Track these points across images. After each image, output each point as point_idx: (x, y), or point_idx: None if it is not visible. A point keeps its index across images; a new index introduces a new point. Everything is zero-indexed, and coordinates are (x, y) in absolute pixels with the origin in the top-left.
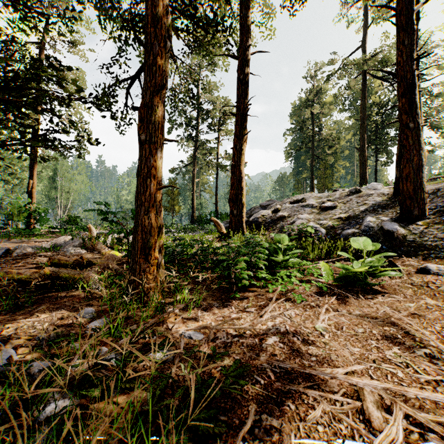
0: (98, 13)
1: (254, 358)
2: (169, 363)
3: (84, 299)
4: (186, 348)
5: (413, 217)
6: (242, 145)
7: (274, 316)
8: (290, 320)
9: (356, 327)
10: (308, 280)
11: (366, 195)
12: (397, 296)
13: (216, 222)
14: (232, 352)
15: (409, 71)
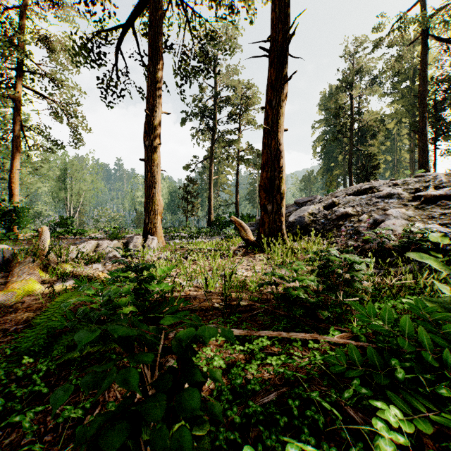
0: None
1: None
2: None
3: None
4: None
5: None
6: (281, 99)
7: None
8: None
9: None
10: None
11: None
12: None
13: (239, 223)
14: None
15: None
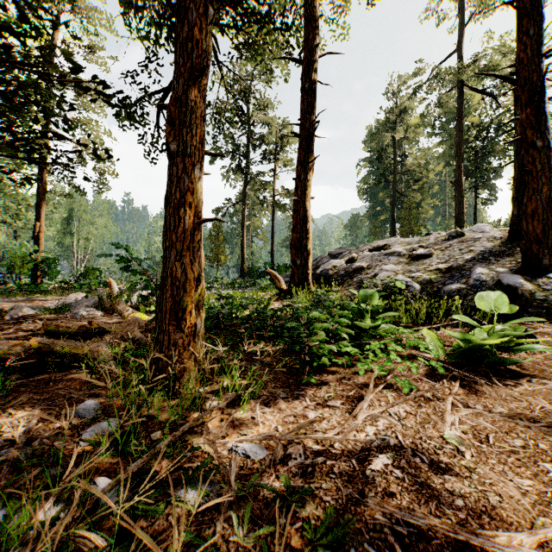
0: (122, 6)
1: (357, 500)
2: (211, 511)
3: (88, 385)
4: (240, 477)
5: (542, 267)
6: (307, 174)
7: (374, 415)
8: (400, 424)
9: (508, 436)
10: (409, 355)
11: (471, 239)
12: (551, 382)
13: (274, 275)
14: (317, 485)
15: (535, 71)
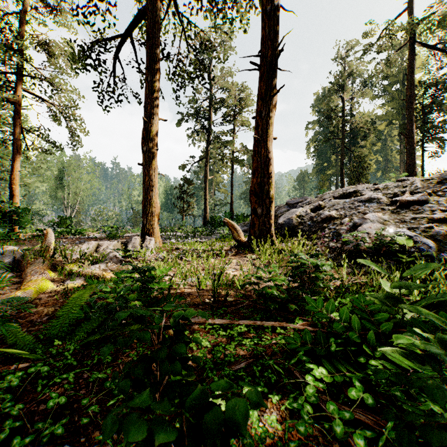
0: None
1: None
2: None
3: None
4: None
5: None
6: (270, 110)
7: None
8: None
9: None
10: None
11: None
12: None
13: (231, 225)
14: None
15: None
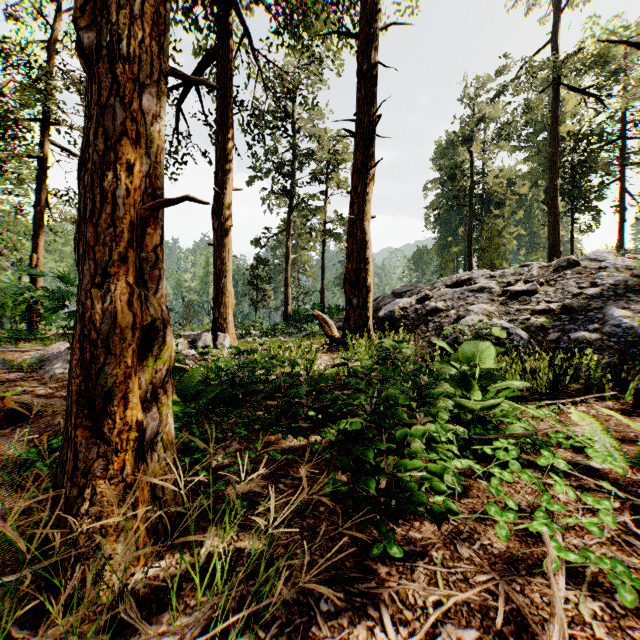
0: None
1: None
2: None
3: None
4: None
5: None
6: (367, 186)
7: None
8: None
9: None
10: None
11: (591, 270)
12: None
13: (323, 319)
14: None
15: None
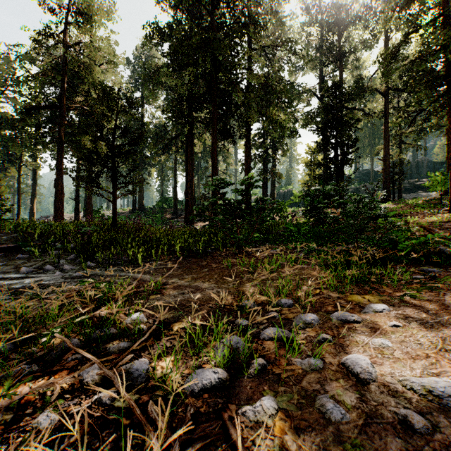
0: None
1: None
2: None
3: None
4: None
5: None
6: (35, 199)
7: None
8: None
9: None
10: None
11: None
12: None
13: None
14: None
15: None
